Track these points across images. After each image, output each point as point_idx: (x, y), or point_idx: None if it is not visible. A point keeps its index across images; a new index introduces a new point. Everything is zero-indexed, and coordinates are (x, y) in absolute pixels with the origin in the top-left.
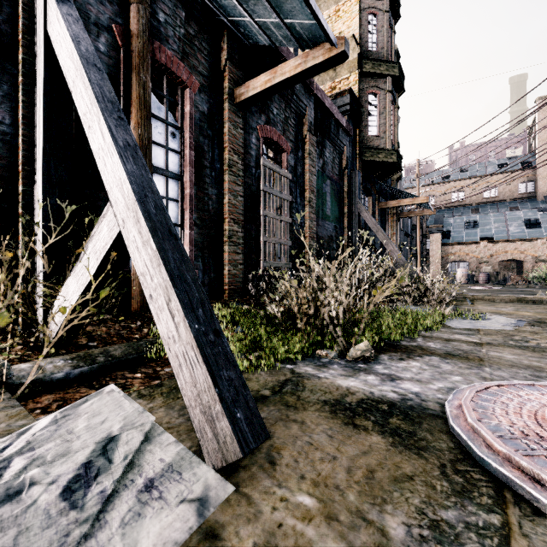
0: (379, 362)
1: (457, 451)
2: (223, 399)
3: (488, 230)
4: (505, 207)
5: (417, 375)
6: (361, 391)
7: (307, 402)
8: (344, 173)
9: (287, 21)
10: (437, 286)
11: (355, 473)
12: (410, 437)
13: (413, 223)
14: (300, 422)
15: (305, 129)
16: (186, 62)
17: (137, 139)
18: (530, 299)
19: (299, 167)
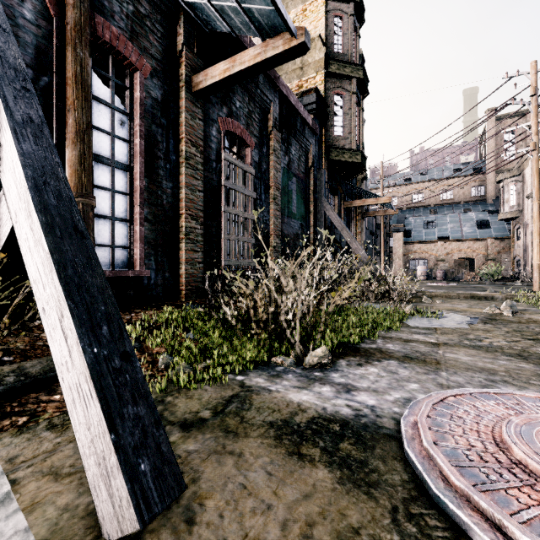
0: (336, 369)
1: (411, 486)
2: (121, 448)
3: (445, 230)
4: (459, 208)
5: (374, 384)
6: (313, 406)
7: (250, 426)
8: (311, 172)
9: (245, 6)
10: (399, 283)
11: (290, 529)
12: (361, 468)
13: (377, 222)
14: (237, 455)
15: (270, 125)
16: (136, 43)
17: (72, 123)
18: (482, 296)
19: (264, 163)
